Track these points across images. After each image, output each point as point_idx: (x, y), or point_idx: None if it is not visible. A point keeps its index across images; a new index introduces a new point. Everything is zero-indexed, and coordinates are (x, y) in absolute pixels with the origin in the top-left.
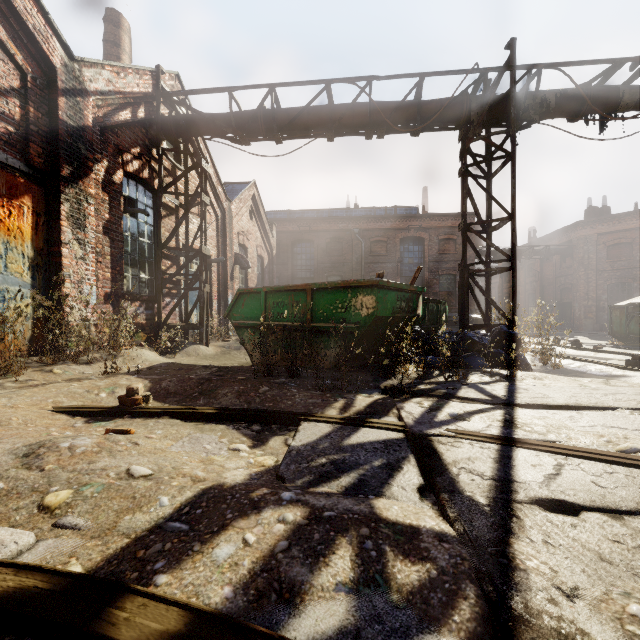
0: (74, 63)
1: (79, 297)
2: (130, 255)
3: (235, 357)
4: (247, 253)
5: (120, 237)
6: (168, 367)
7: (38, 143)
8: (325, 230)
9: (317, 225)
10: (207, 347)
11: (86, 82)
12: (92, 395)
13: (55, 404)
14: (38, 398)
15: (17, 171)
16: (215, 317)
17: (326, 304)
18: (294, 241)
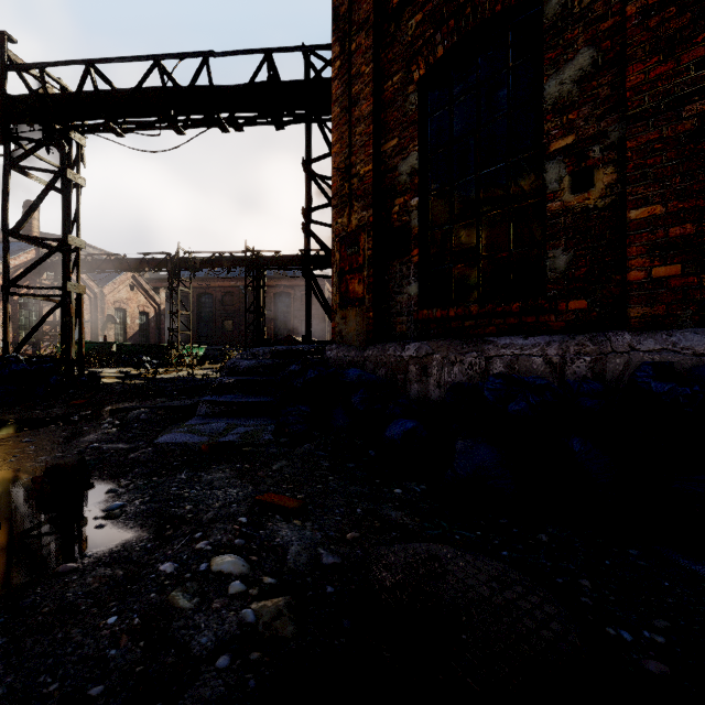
0: None
1: None
2: (24, 326)
3: None
4: (126, 312)
5: (18, 320)
6: None
7: None
8: (221, 286)
9: (215, 283)
10: None
11: None
12: None
13: None
14: None
15: None
16: None
17: None
18: (199, 294)
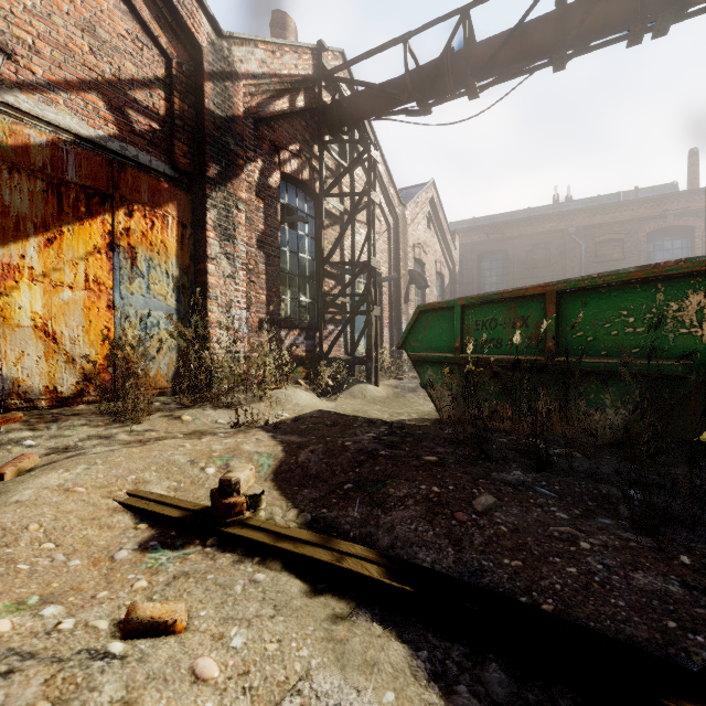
0: (222, 41)
1: (220, 322)
2: (288, 274)
3: (411, 402)
4: (424, 270)
5: (276, 252)
6: (319, 419)
7: (184, 141)
8: (524, 235)
9: (512, 230)
10: (376, 387)
11: (236, 63)
12: (195, 469)
13: (135, 485)
14: (118, 472)
15: (162, 175)
16: (386, 349)
17: (592, 319)
18: (481, 254)
